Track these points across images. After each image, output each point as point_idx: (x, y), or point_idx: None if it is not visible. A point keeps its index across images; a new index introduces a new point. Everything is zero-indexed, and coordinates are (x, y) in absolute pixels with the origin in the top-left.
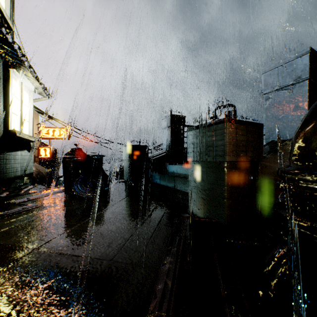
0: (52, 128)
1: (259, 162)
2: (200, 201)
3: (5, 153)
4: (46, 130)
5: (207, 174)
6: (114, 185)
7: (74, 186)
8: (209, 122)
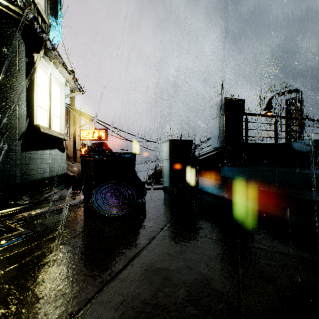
0: (92, 130)
1: None
2: None
3: (29, 151)
4: (87, 132)
5: None
6: (150, 193)
7: (93, 198)
8: None
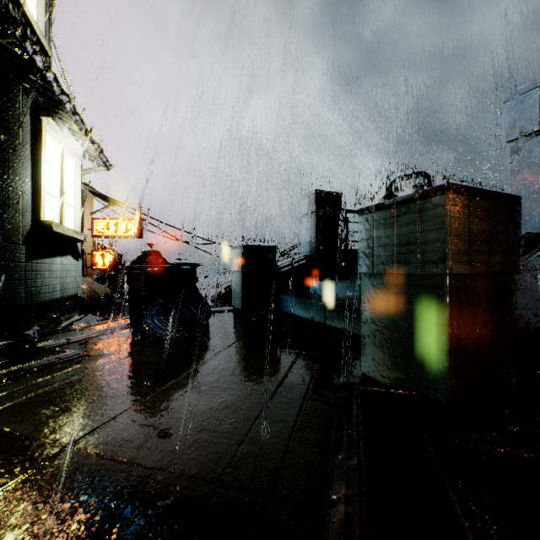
0: (114, 220)
1: (512, 276)
2: (387, 353)
3: (35, 260)
4: (104, 223)
5: (402, 299)
6: (216, 317)
7: (147, 318)
8: (407, 195)
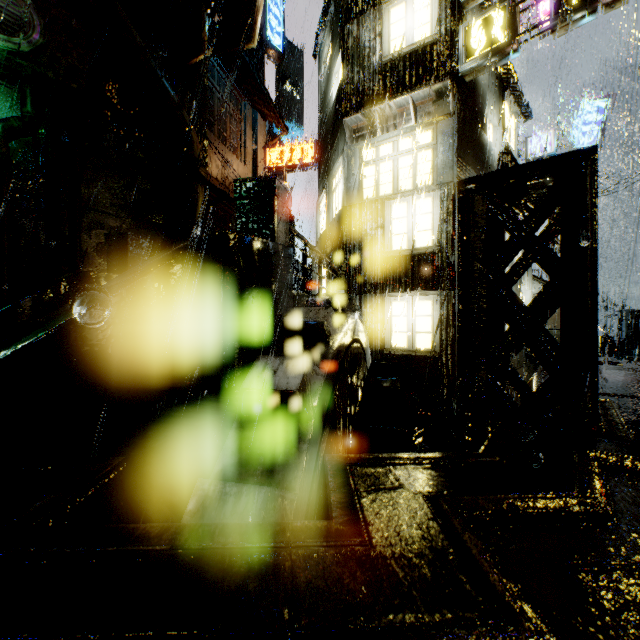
0: None
1: None
2: None
3: None
4: None
5: None
6: None
7: None
8: None
